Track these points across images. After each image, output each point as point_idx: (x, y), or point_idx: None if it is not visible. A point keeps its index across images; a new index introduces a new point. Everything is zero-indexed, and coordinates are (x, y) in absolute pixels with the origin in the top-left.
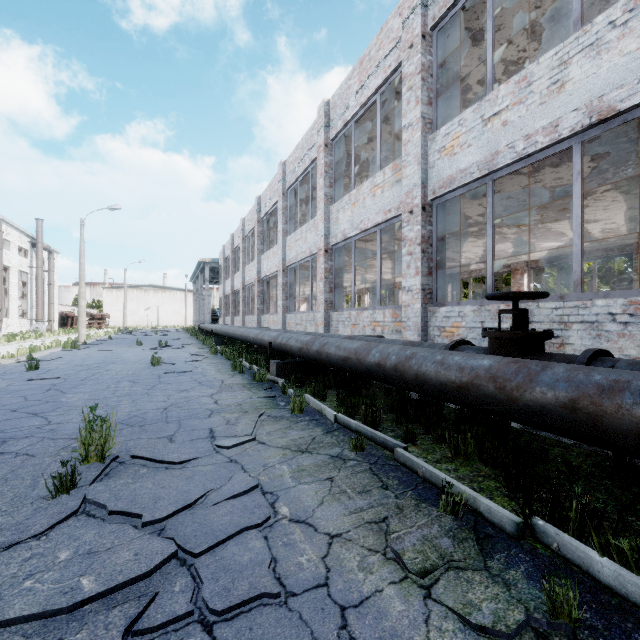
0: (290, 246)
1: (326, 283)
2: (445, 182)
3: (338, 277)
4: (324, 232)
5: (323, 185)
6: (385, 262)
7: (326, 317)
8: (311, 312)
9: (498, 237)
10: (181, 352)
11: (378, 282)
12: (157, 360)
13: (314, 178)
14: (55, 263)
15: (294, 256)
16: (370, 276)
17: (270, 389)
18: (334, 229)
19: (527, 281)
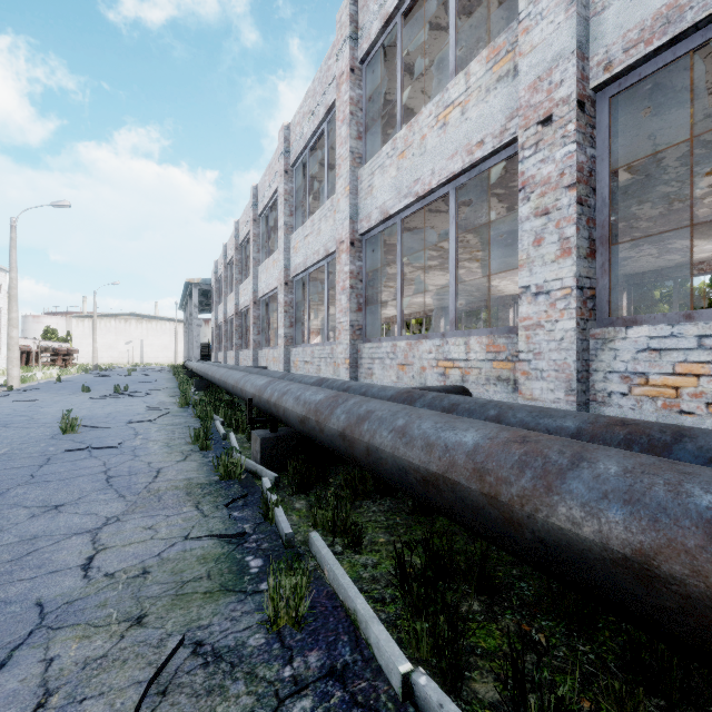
0: (296, 247)
1: (352, 296)
2: (647, 28)
3: (371, 287)
4: (348, 212)
5: (347, 135)
6: (432, 274)
7: (352, 352)
8: (327, 344)
9: (621, 226)
10: (138, 403)
11: (451, 286)
12: (71, 423)
13: (332, 148)
14: (2, 284)
15: (302, 261)
16: (406, 298)
17: (242, 499)
18: (365, 206)
19: (626, 302)
